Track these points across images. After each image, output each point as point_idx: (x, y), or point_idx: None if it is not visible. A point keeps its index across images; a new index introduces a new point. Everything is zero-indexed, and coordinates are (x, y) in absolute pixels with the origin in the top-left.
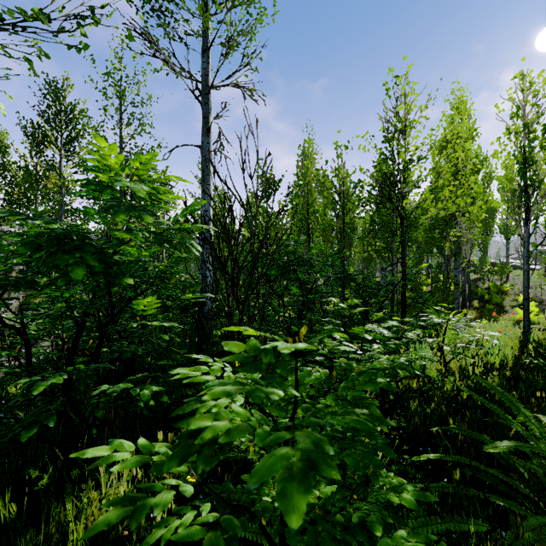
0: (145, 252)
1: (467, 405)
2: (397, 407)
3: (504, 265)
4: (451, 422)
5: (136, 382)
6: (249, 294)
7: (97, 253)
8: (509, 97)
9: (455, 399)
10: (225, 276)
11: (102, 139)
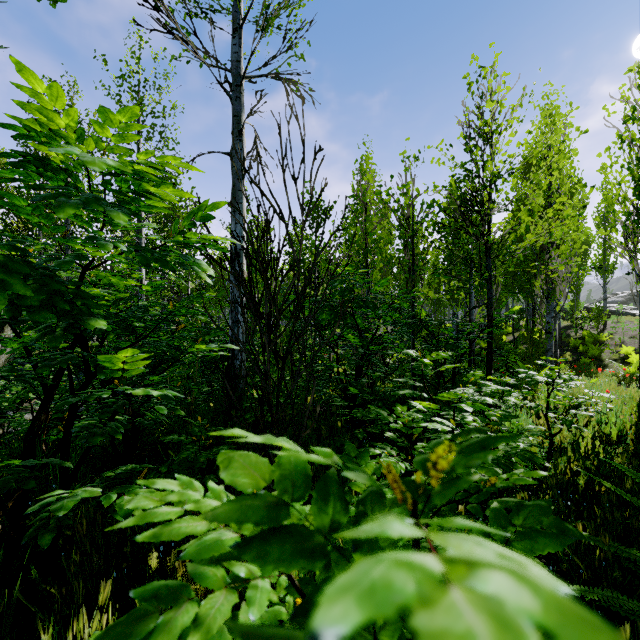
0: (147, 286)
1: (585, 494)
2: (492, 497)
3: (601, 310)
4: (581, 528)
5: (115, 481)
6: (292, 345)
7: (38, 277)
8: (622, 96)
9: (573, 488)
10: (258, 320)
11: (33, 75)
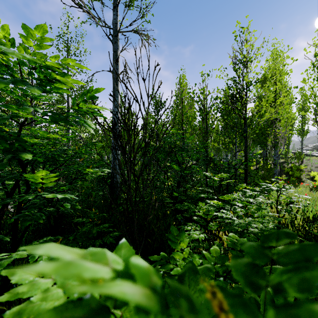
0: (64, 138)
1: None
2: None
3: (300, 154)
4: None
5: None
6: (142, 170)
7: None
8: (314, 43)
9: None
10: (124, 156)
11: None
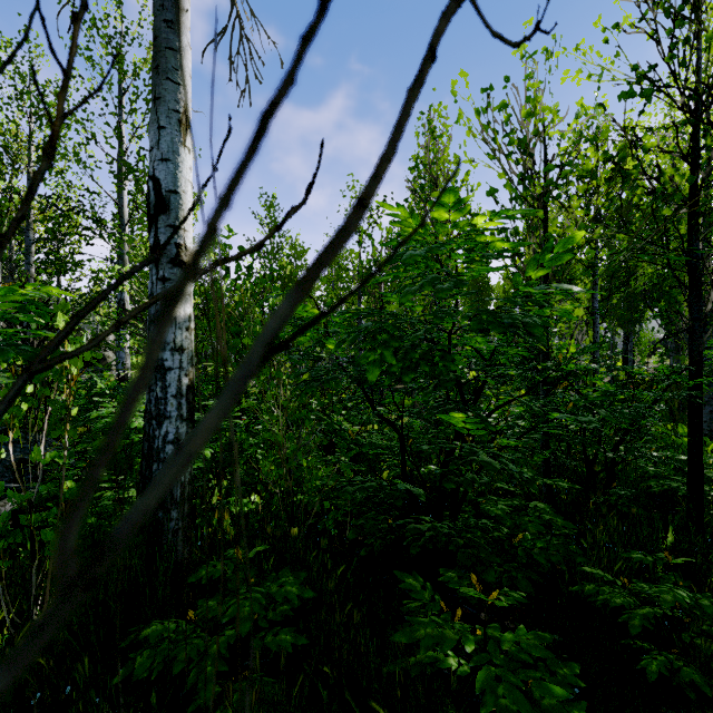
0: None
1: None
2: None
3: None
4: None
5: None
6: None
7: None
8: None
9: None
10: None
11: None
